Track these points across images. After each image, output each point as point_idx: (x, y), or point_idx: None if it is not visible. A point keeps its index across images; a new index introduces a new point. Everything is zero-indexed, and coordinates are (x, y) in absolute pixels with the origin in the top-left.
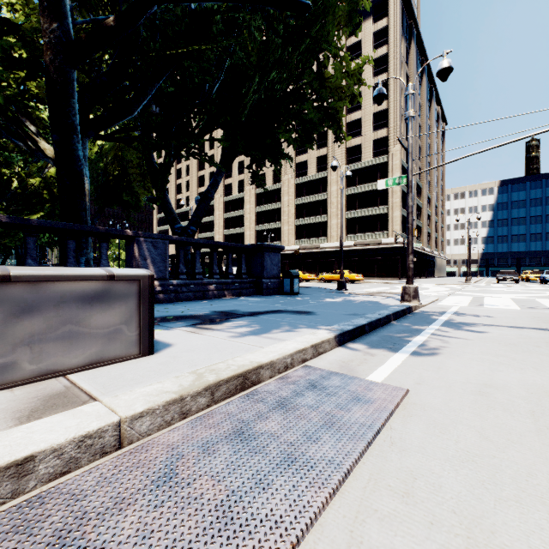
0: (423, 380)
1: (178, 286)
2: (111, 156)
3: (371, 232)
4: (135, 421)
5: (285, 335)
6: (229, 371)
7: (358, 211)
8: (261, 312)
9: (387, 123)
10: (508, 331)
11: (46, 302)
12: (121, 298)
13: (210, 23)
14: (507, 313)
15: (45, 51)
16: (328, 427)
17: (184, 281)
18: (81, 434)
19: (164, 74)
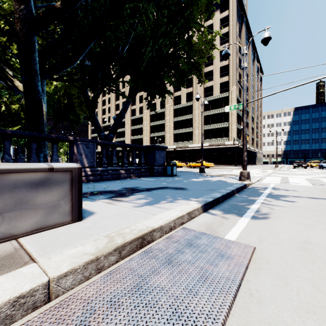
0: (263, 238)
1: (102, 171)
2: (62, 91)
3: (219, 137)
4: (60, 280)
5: (169, 205)
6: (132, 235)
7: (211, 125)
8: (153, 188)
9: (228, 73)
10: (309, 201)
11: (3, 188)
12: (58, 183)
13: (122, 9)
14: (305, 188)
15: (16, 23)
16: (203, 281)
17: (106, 168)
18: (16, 295)
19: (93, 40)
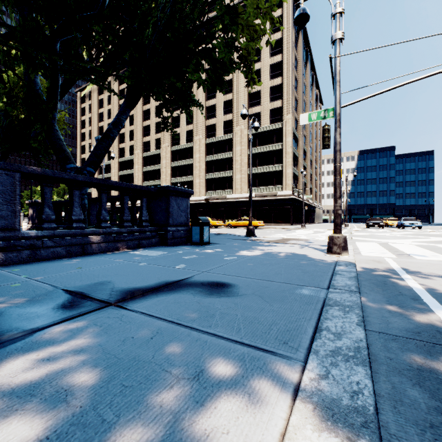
0: None
1: (39, 238)
2: None
3: (269, 185)
4: None
5: None
6: None
7: (258, 168)
8: (144, 290)
9: (281, 95)
10: None
11: None
12: None
13: None
14: None
15: None
16: None
17: (51, 232)
18: None
19: None
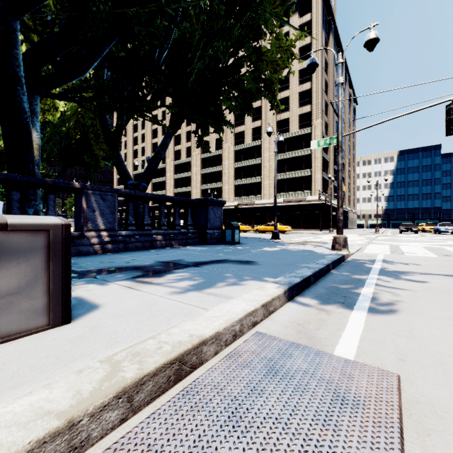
0: (403, 353)
1: (127, 236)
2: (72, 122)
3: (298, 191)
4: None
5: (230, 291)
6: (159, 357)
7: (287, 173)
8: (205, 262)
9: (310, 100)
10: (446, 280)
11: None
12: (19, 253)
13: None
14: (430, 261)
15: None
16: None
17: (133, 232)
18: None
19: (114, 37)
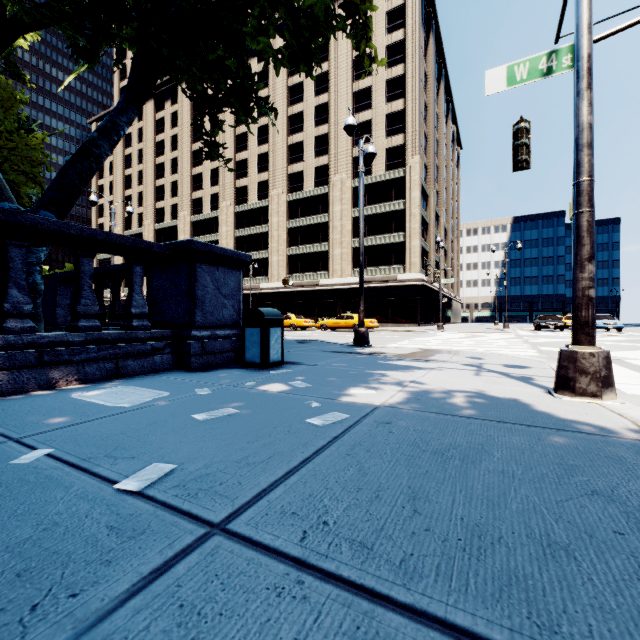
0: None
1: None
2: None
3: (384, 265)
4: None
5: None
6: None
7: (368, 238)
8: None
9: (403, 127)
10: None
11: None
12: None
13: None
14: None
15: None
16: None
17: None
18: None
19: None
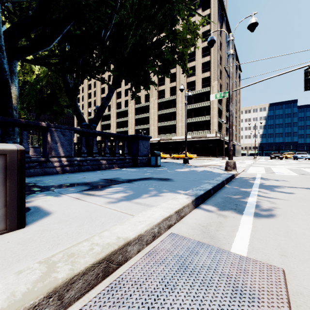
0: (284, 250)
1: (81, 161)
2: (44, 81)
3: (201, 130)
4: None
5: (152, 201)
6: (89, 258)
7: (194, 118)
8: (135, 179)
9: (210, 68)
10: (307, 192)
11: None
12: None
13: None
14: (293, 178)
15: None
16: None
17: (85, 158)
18: None
19: (71, 20)
